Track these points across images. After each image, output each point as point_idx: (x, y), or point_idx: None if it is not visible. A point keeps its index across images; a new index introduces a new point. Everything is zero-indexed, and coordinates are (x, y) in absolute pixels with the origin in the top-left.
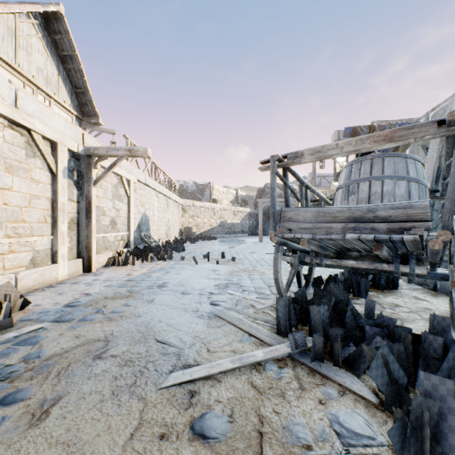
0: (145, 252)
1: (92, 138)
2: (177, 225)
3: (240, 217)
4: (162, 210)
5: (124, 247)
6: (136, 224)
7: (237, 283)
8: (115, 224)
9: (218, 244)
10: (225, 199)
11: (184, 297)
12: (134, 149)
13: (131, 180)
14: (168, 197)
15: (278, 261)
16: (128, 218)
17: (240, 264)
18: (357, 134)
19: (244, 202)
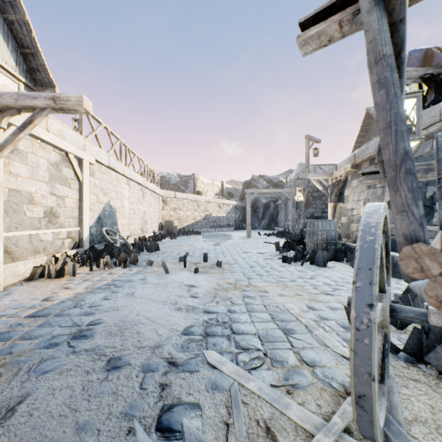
0: (103, 253)
1: (4, 85)
2: (156, 219)
3: (226, 210)
4: (135, 201)
5: (72, 247)
6: (95, 217)
7: (225, 322)
8: (55, 216)
9: (201, 240)
10: (210, 191)
11: (103, 386)
12: (60, 97)
13: (85, 158)
14: (144, 187)
15: (373, 342)
16: (79, 209)
17: (228, 272)
18: (433, 60)
19: (230, 195)
